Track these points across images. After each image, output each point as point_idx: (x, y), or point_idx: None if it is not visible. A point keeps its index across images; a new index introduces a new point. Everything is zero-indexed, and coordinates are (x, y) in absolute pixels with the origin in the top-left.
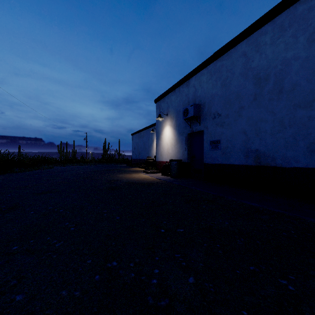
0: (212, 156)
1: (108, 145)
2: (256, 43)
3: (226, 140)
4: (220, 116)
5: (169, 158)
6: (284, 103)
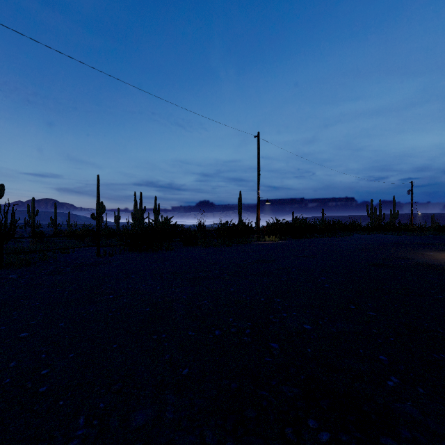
0: None
1: None
2: None
3: None
4: None
5: None
6: None
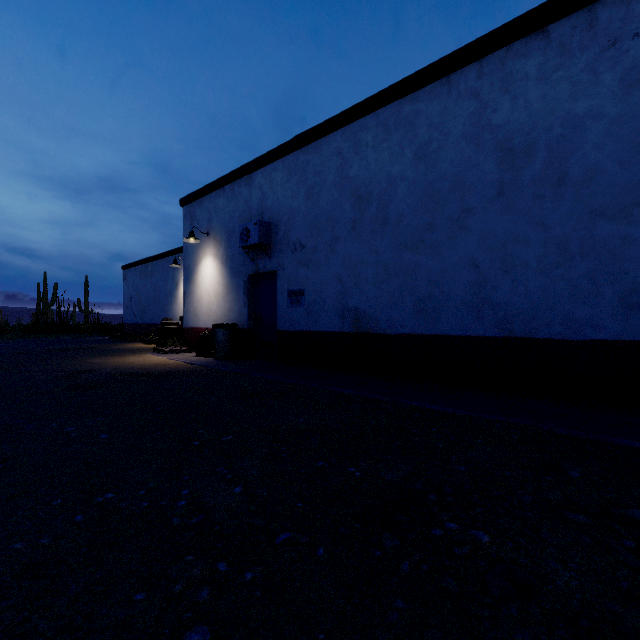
0: (291, 317)
1: (54, 291)
2: (355, 139)
3: (313, 290)
4: (304, 249)
5: (213, 321)
6: (389, 239)
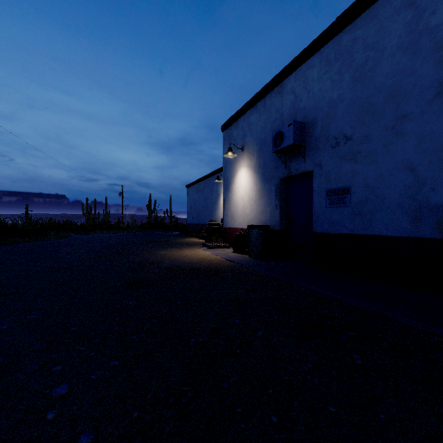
0: (331, 218)
1: (154, 204)
2: None
3: (363, 186)
4: (349, 141)
5: (246, 222)
6: None
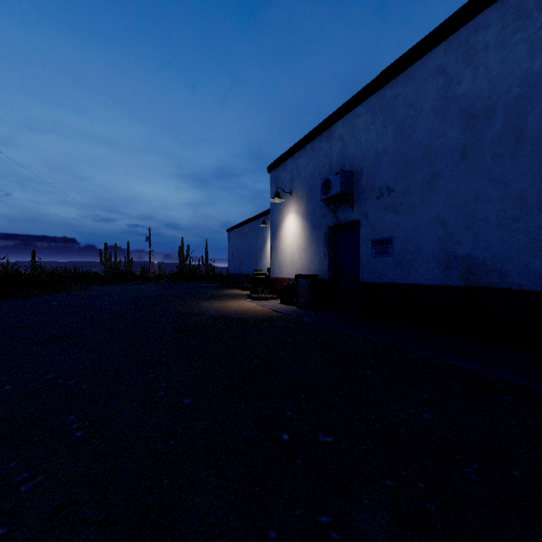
0: (376, 268)
1: (187, 250)
2: (467, 46)
3: (404, 237)
4: (392, 193)
5: (294, 272)
6: (527, 161)
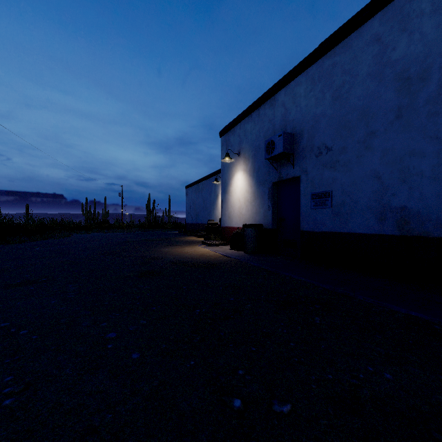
0: (315, 218)
1: (153, 204)
2: (401, 15)
3: (341, 191)
4: (330, 152)
5: (242, 222)
6: None
